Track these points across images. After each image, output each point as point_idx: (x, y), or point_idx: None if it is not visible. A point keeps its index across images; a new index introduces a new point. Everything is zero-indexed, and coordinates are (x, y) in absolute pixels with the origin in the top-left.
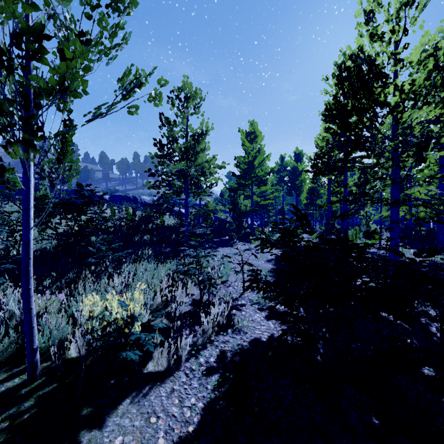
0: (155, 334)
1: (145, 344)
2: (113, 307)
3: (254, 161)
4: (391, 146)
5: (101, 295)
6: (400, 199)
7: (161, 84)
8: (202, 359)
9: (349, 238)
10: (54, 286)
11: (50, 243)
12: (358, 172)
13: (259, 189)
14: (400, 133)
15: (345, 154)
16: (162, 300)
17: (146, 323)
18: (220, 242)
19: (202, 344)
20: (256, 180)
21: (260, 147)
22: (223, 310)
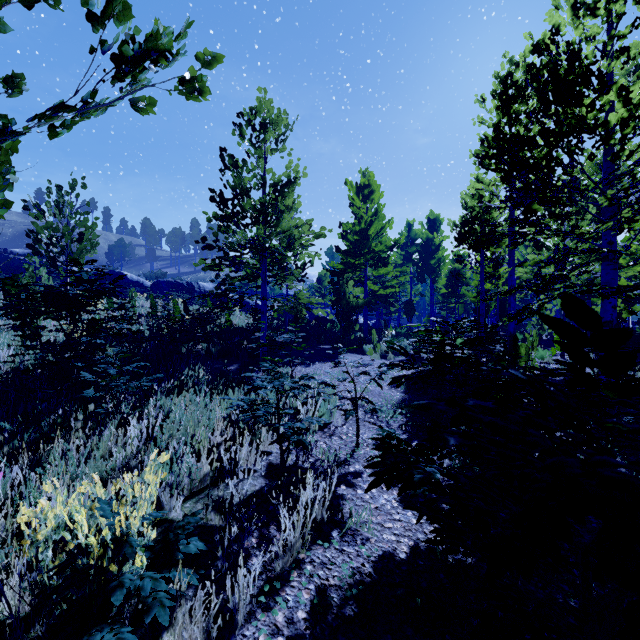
0: (179, 568)
1: (151, 604)
2: (78, 525)
3: (368, 229)
4: (606, 196)
5: (95, 464)
6: (624, 286)
7: (202, 62)
8: (279, 615)
9: (521, 348)
10: (5, 448)
11: (28, 360)
12: (522, 247)
13: (377, 272)
14: (627, 172)
15: (525, 211)
16: (212, 469)
17: (162, 542)
18: (317, 353)
19: (282, 571)
20: (372, 257)
21: (378, 208)
22: (323, 493)
